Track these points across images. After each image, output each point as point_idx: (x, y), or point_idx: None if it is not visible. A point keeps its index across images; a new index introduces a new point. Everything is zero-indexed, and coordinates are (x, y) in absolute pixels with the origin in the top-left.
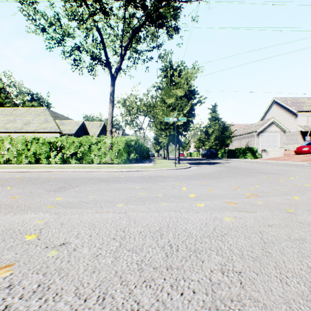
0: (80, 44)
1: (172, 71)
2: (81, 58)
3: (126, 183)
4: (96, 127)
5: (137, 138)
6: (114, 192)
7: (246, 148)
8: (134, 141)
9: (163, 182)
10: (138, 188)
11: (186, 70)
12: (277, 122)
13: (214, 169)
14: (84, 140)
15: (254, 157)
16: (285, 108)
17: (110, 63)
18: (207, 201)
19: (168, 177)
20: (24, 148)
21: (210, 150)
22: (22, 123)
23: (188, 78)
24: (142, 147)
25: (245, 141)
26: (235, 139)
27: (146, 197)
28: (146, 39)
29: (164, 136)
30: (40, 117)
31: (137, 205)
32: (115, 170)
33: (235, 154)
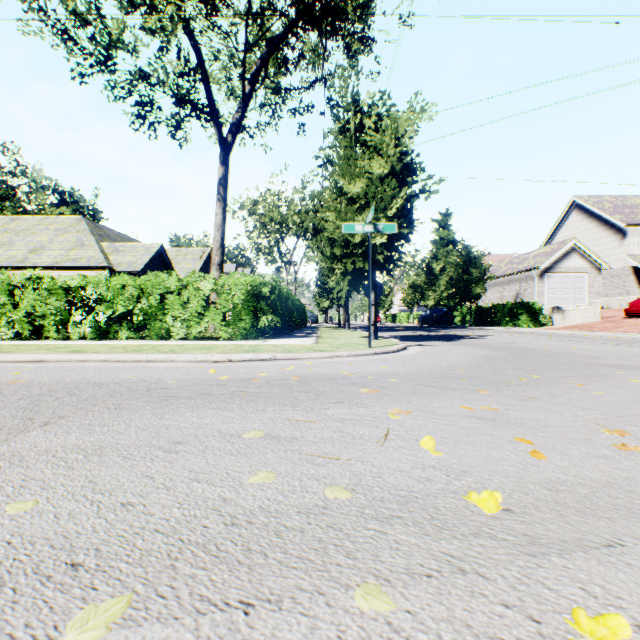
0: (149, 67)
1: (360, 117)
2: (152, 101)
3: (222, 408)
4: (193, 258)
5: (277, 279)
6: (151, 462)
7: (517, 305)
8: (269, 286)
9: (344, 406)
10: (256, 435)
11: (395, 113)
12: (584, 248)
13: (469, 353)
14: (148, 283)
15: (535, 324)
16: (600, 217)
17: (217, 112)
18: (604, 570)
19: (357, 380)
20: (6, 302)
21: (438, 309)
22: (25, 249)
23: (400, 132)
24: (290, 302)
25: (513, 288)
26: (491, 286)
27: (275, 512)
28: (298, 61)
29: (340, 274)
30: (67, 237)
31: (201, 622)
32: (214, 357)
33: (492, 318)
